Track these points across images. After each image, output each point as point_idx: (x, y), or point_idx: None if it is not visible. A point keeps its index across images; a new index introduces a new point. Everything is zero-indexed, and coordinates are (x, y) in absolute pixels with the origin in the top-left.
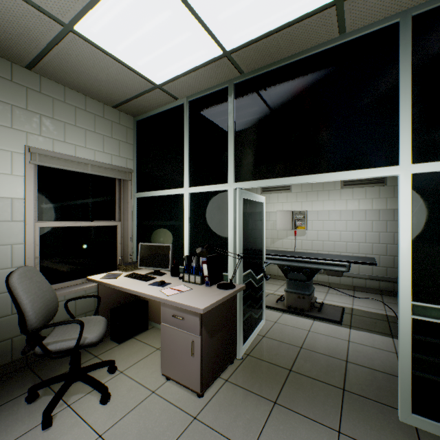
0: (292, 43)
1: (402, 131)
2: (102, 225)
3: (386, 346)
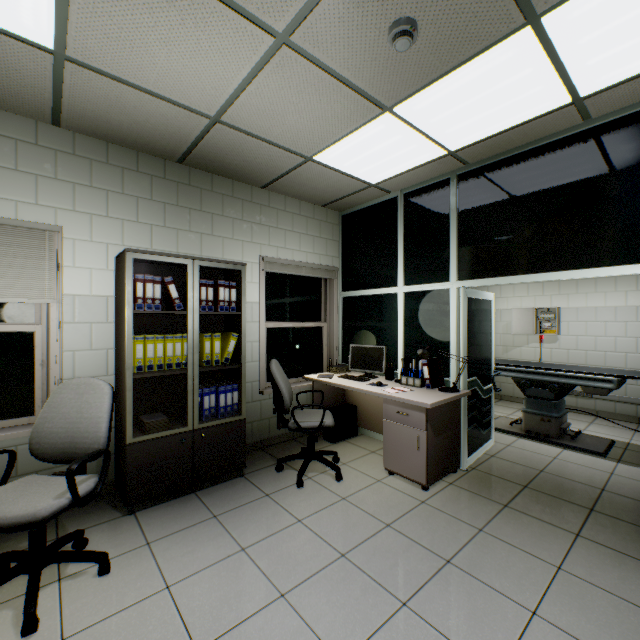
0: (526, 135)
1: None
2: (310, 326)
3: None
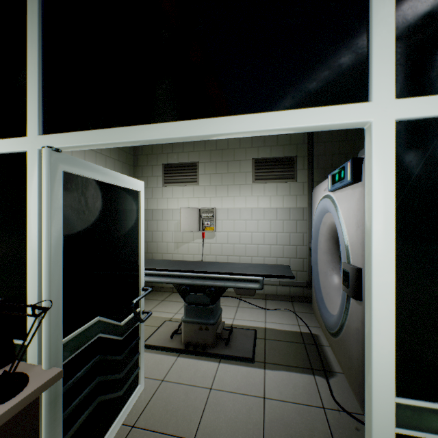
0: None
1: (378, 26)
2: None
3: (310, 394)
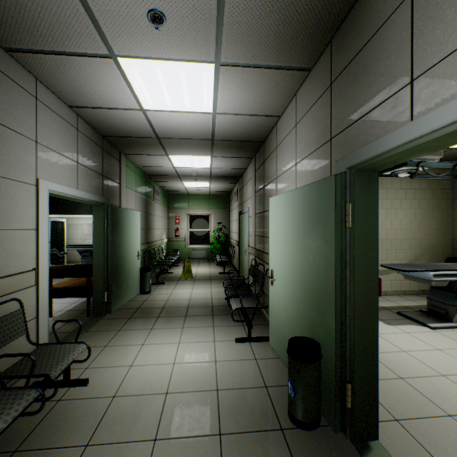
0: None
1: None
2: None
3: None
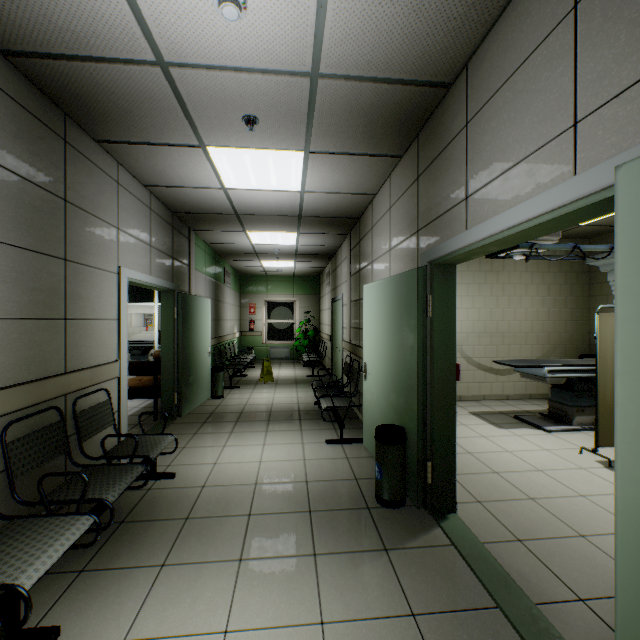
0: None
1: (156, 292)
2: None
3: None
